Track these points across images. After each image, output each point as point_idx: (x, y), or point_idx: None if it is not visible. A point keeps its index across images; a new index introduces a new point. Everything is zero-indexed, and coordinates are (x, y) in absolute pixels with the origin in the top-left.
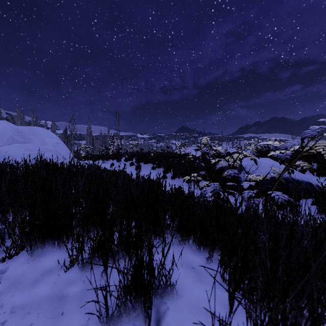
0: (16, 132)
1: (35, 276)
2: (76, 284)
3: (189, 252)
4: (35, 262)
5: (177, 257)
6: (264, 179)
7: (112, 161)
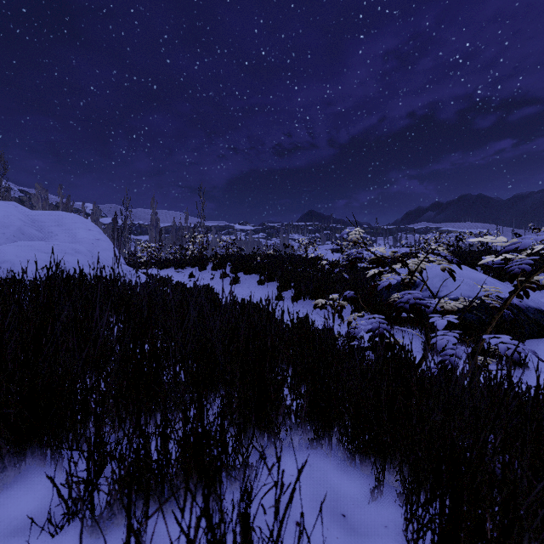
0: (28, 221)
1: None
2: None
3: (332, 468)
4: None
5: (306, 486)
6: (468, 307)
7: (191, 269)
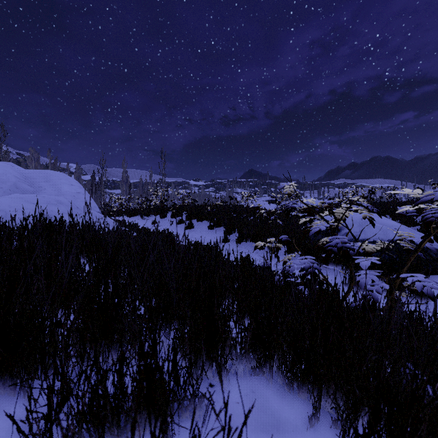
0: (22, 177)
1: None
2: None
3: (273, 394)
4: None
5: (250, 414)
6: (385, 249)
7: (154, 217)
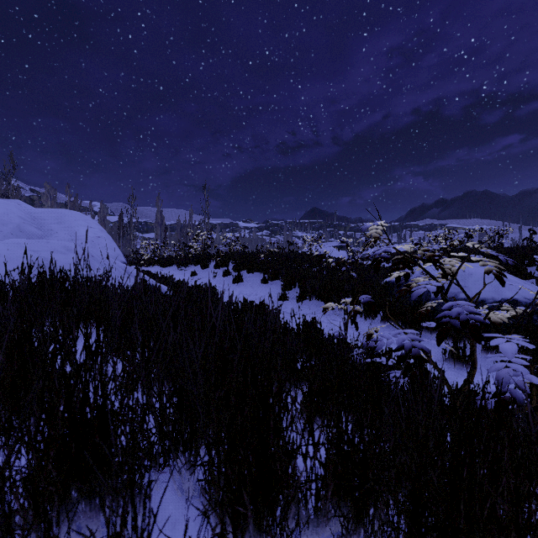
0: (28, 218)
1: None
2: None
3: None
4: None
5: None
6: (520, 318)
7: (193, 267)
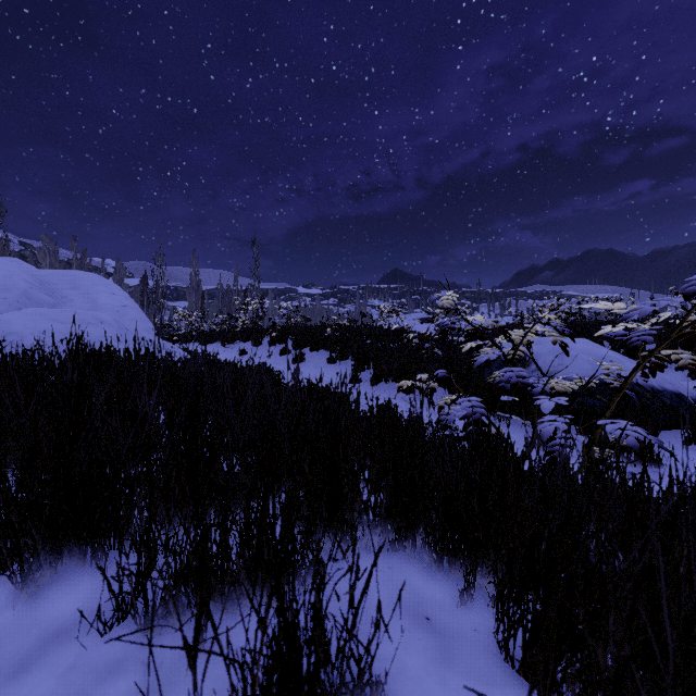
0: (35, 282)
1: (25, 647)
2: (126, 675)
3: (416, 572)
4: (33, 606)
5: (385, 589)
6: (584, 388)
7: (242, 344)
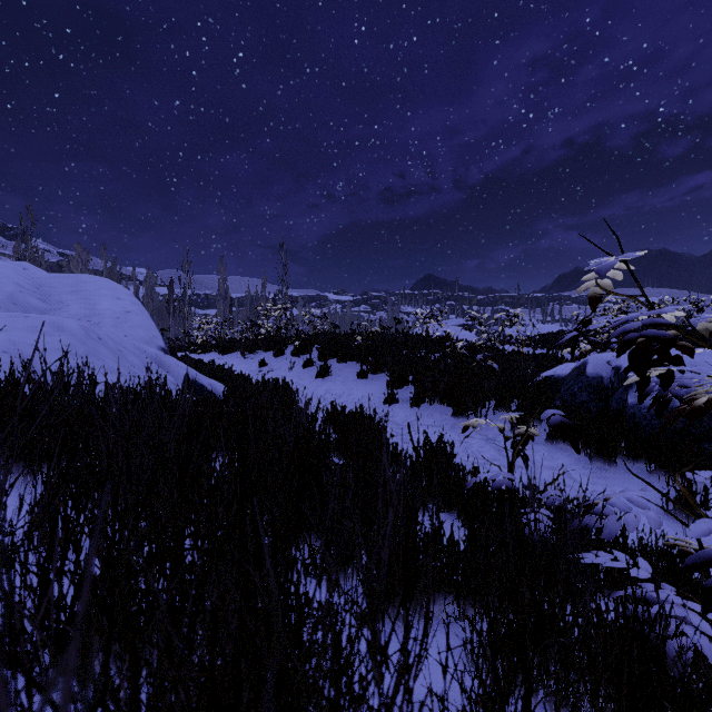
0: (30, 286)
1: None
2: None
3: None
4: None
5: None
6: None
7: (263, 354)
